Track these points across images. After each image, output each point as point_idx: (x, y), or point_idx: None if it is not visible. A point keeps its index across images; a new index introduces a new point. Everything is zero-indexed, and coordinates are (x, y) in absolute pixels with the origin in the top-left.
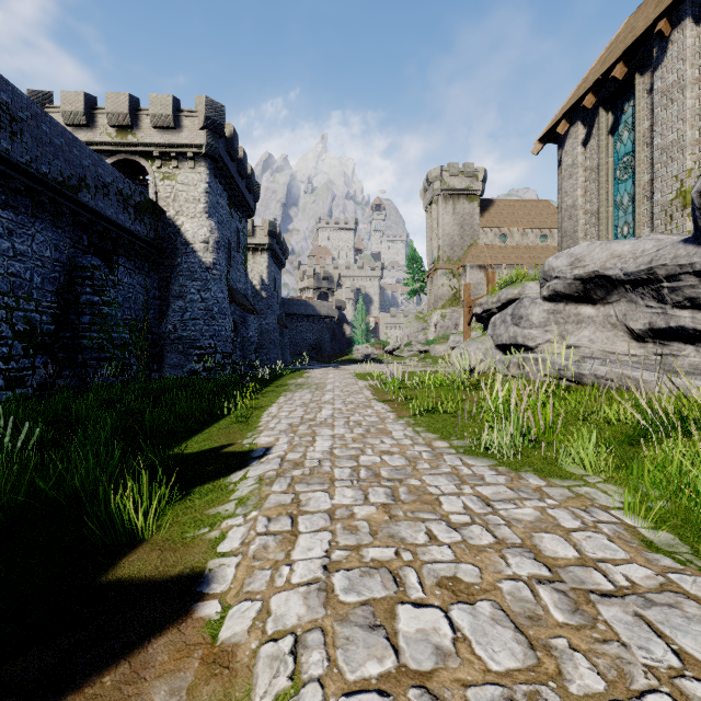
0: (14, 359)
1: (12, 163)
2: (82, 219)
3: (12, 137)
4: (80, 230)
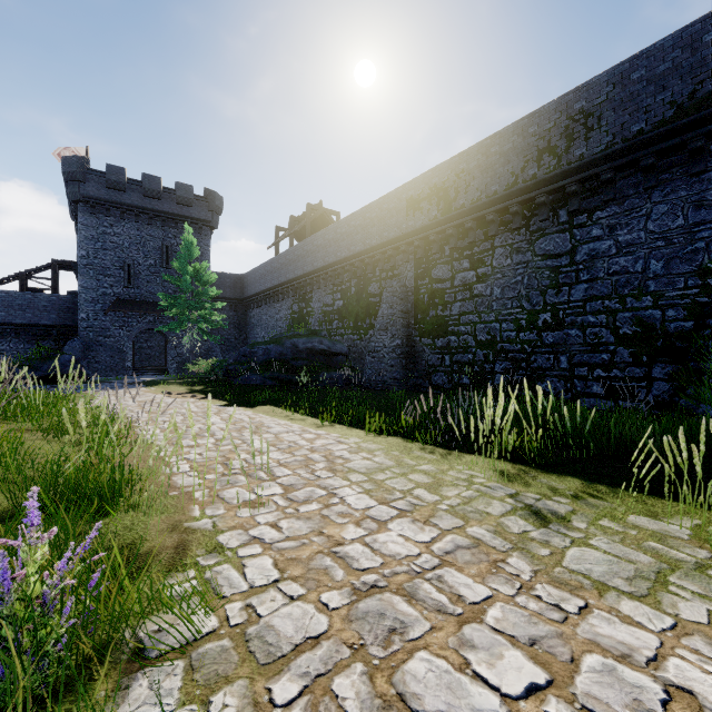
0: (619, 367)
1: (588, 163)
2: None
3: (588, 136)
4: None
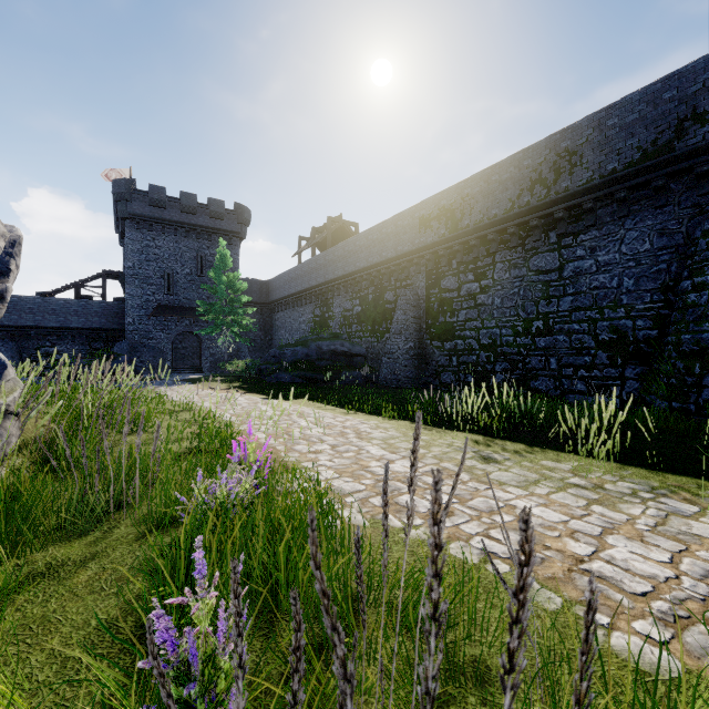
0: (598, 368)
1: (572, 194)
2: (697, 171)
3: (572, 171)
4: (708, 184)
